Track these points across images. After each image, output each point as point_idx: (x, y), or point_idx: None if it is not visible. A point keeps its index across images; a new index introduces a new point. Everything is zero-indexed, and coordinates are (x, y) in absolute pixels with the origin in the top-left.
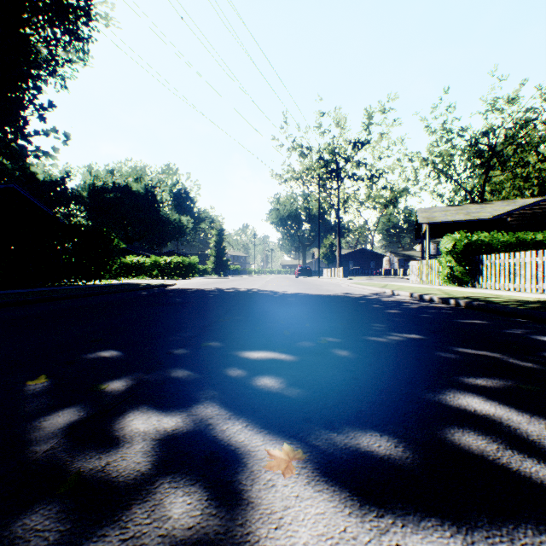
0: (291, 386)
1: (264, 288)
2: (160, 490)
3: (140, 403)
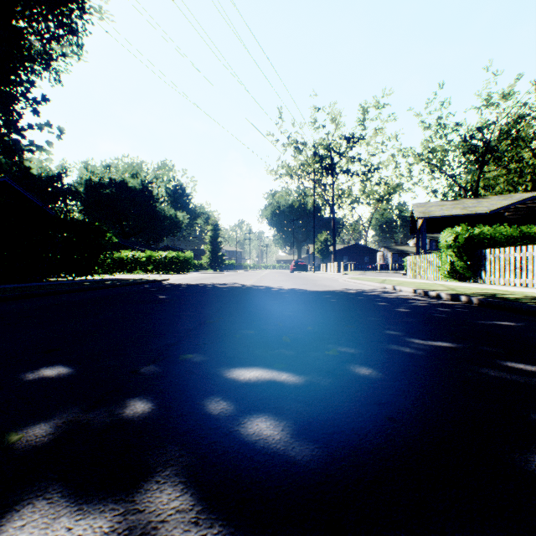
0: (299, 437)
1: (259, 284)
2: None
3: (54, 479)
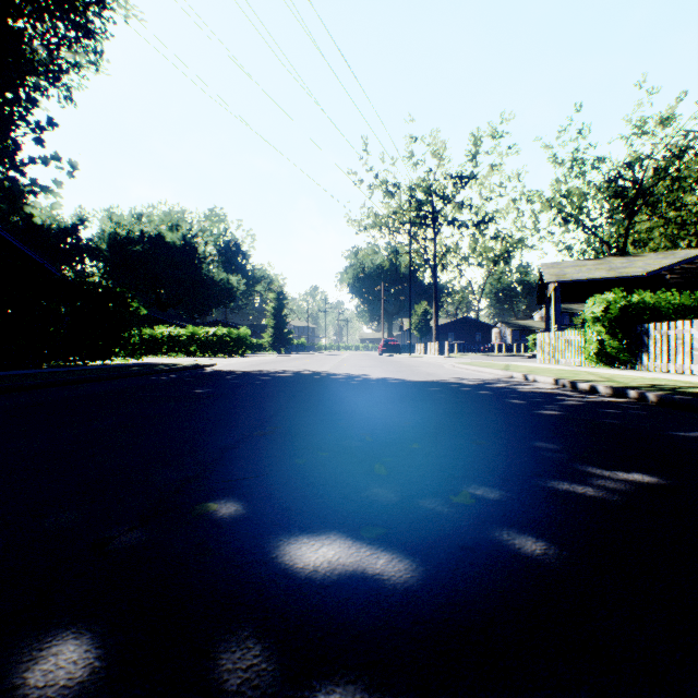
0: None
1: (336, 371)
2: None
3: None
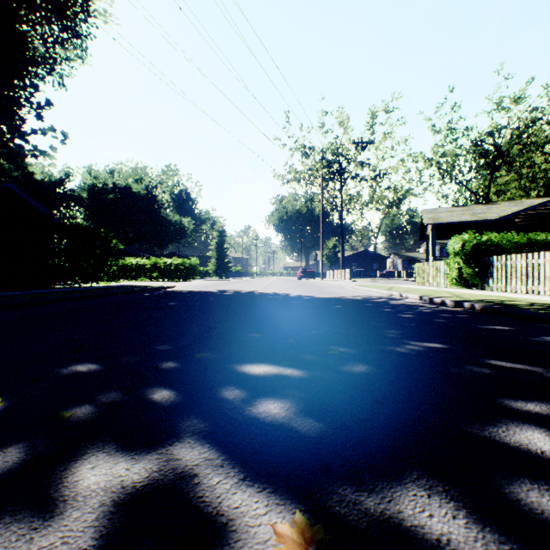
0: (301, 414)
1: (266, 291)
2: None
3: (108, 441)
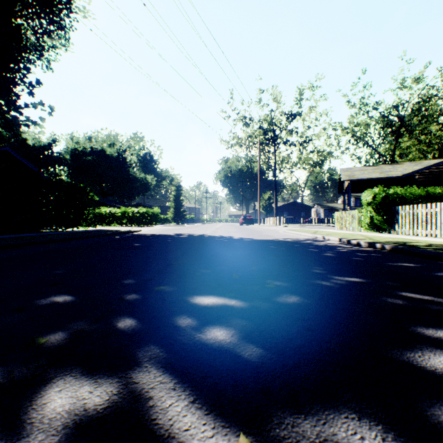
0: (243, 340)
1: (214, 234)
2: None
3: (75, 365)
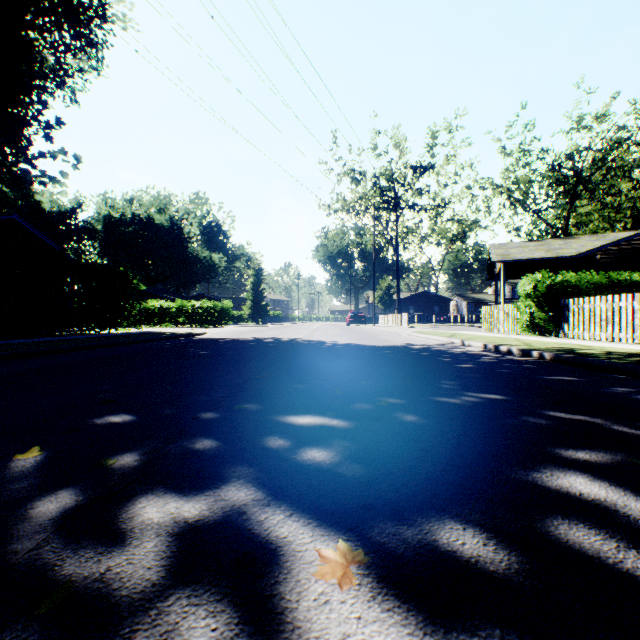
0: (346, 461)
1: (309, 338)
2: (176, 609)
3: (155, 484)
